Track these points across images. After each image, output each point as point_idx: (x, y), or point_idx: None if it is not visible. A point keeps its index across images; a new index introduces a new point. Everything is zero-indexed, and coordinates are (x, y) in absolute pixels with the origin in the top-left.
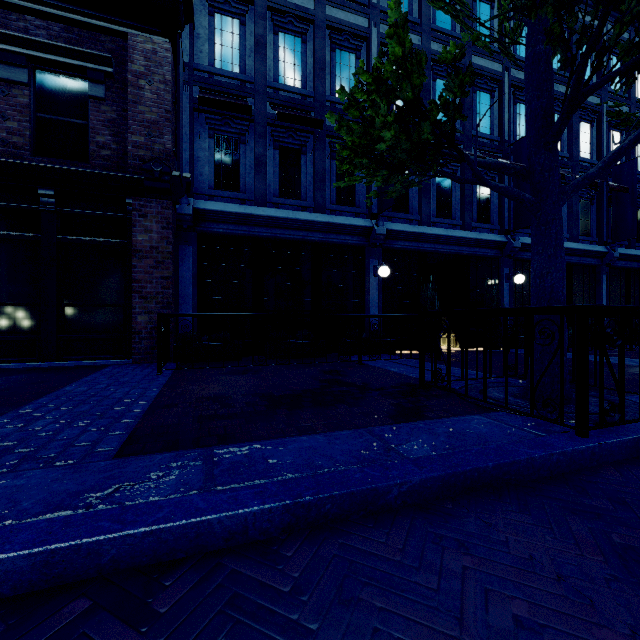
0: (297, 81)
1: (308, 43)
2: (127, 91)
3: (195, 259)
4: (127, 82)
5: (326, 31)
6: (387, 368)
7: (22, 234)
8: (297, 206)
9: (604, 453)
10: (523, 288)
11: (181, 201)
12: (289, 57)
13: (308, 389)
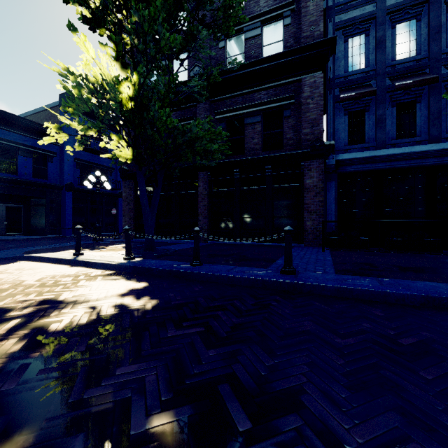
0: (412, 52)
1: (422, 19)
2: (300, 108)
3: (336, 189)
4: (300, 103)
5: (441, 0)
6: None
7: (259, 187)
8: (412, 142)
9: None
10: None
11: (329, 158)
12: (404, 38)
13: (426, 267)
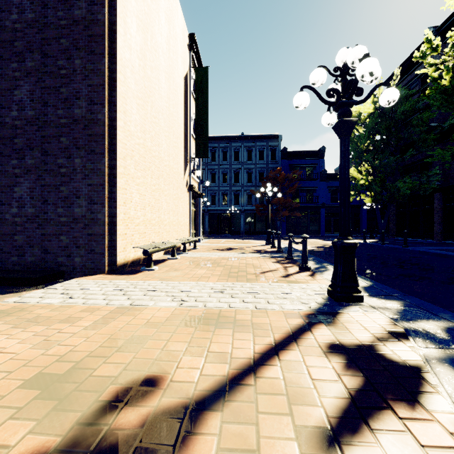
0: None
1: None
2: None
3: None
4: None
5: None
6: None
7: None
8: None
9: None
10: None
11: None
12: None
13: None
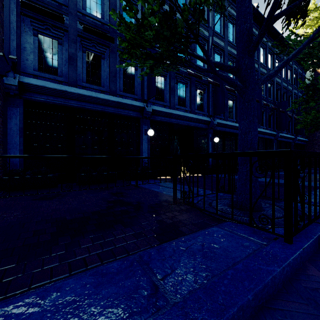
0: (98, 13)
1: None
2: None
3: (21, 117)
4: None
5: None
6: (153, 189)
7: None
8: (98, 90)
9: (305, 255)
10: (217, 144)
11: (8, 74)
12: None
13: (97, 210)
